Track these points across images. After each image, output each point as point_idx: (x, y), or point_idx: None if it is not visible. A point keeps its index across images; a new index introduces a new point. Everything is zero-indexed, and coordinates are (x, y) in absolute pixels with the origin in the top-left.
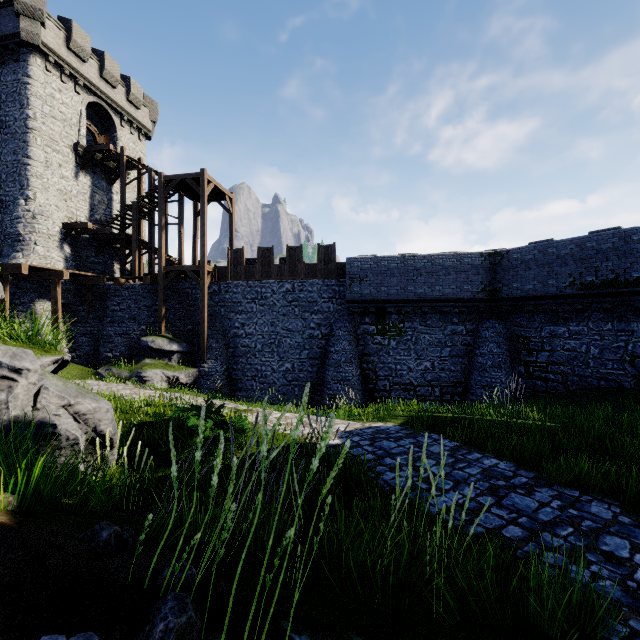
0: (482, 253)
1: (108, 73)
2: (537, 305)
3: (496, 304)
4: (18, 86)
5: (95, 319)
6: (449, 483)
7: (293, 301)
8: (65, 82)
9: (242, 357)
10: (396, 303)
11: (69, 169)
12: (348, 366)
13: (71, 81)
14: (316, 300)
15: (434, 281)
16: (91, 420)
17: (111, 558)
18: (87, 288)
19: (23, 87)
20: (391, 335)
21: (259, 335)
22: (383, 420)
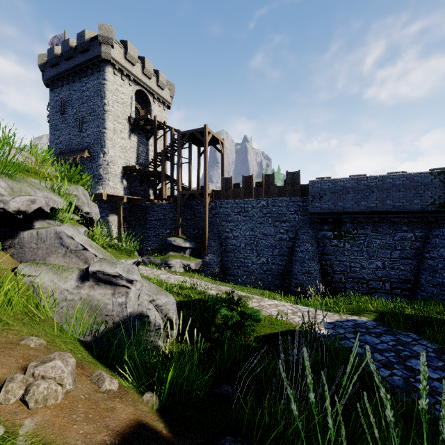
0: (432, 172)
1: (147, 70)
2: None
3: None
4: (100, 86)
5: (140, 226)
6: None
7: (267, 213)
8: (124, 80)
9: (231, 252)
10: (350, 214)
11: (126, 133)
12: (311, 262)
13: (127, 79)
14: (284, 212)
15: (385, 197)
16: (164, 310)
17: None
18: (136, 206)
19: (102, 86)
20: (346, 239)
21: (243, 237)
22: (357, 314)
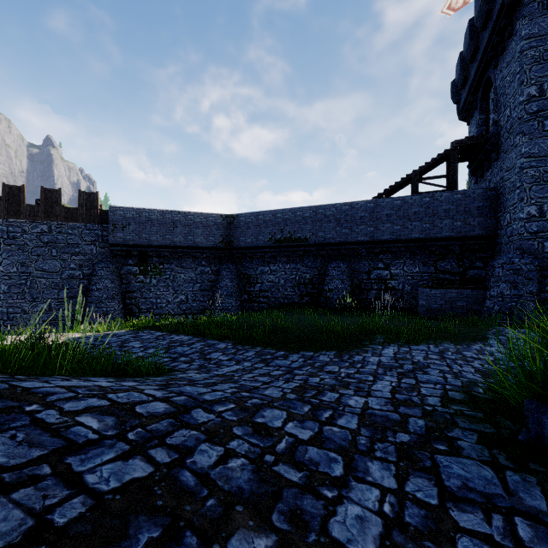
0: (222, 215)
1: None
2: (254, 253)
3: (231, 252)
4: None
5: None
6: (141, 349)
7: (50, 242)
8: None
9: None
10: (156, 248)
11: None
12: (110, 302)
13: None
14: (77, 242)
15: (187, 232)
16: None
17: None
18: None
19: None
20: (152, 275)
21: (5, 276)
22: (118, 329)
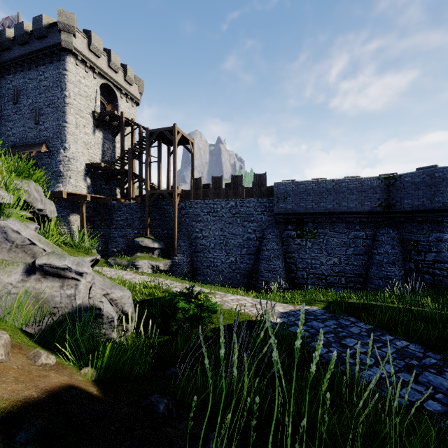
0: (379, 177)
1: (113, 63)
2: (425, 216)
3: (390, 216)
4: (60, 77)
5: (105, 226)
6: (371, 359)
7: (236, 214)
8: (87, 72)
9: (200, 252)
10: (311, 215)
11: (89, 128)
12: (276, 260)
13: (91, 71)
14: (252, 213)
15: (341, 199)
16: (119, 304)
17: (168, 427)
18: (101, 206)
19: (62, 77)
20: (307, 238)
21: (212, 237)
22: (309, 304)
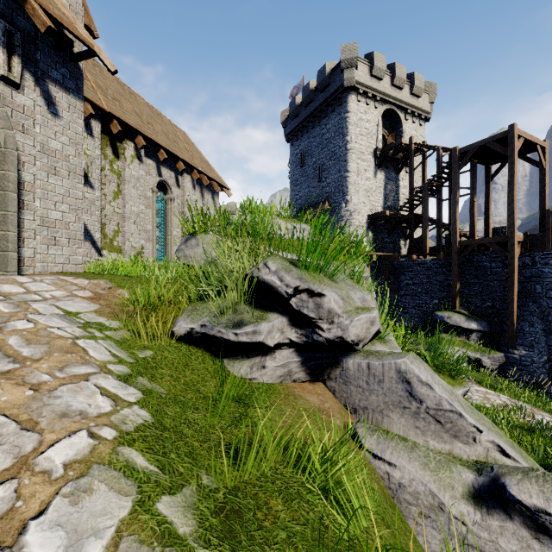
0: None
1: (397, 79)
2: None
3: None
4: (341, 122)
5: (391, 291)
6: None
7: None
8: (368, 104)
9: None
10: None
11: (370, 171)
12: None
13: (371, 101)
14: None
15: None
16: None
17: None
18: (385, 265)
19: (344, 122)
20: None
21: None
22: None
